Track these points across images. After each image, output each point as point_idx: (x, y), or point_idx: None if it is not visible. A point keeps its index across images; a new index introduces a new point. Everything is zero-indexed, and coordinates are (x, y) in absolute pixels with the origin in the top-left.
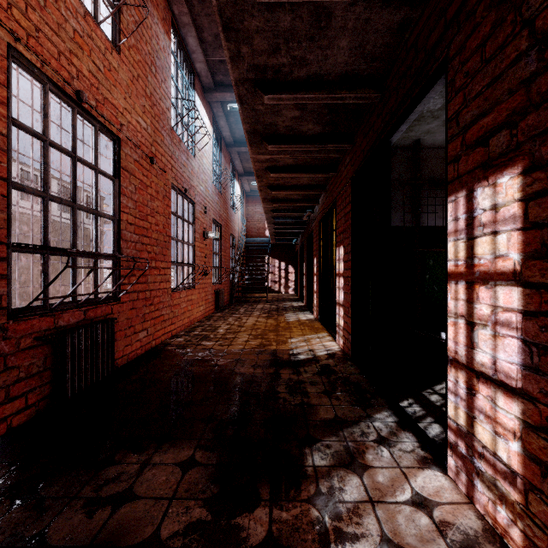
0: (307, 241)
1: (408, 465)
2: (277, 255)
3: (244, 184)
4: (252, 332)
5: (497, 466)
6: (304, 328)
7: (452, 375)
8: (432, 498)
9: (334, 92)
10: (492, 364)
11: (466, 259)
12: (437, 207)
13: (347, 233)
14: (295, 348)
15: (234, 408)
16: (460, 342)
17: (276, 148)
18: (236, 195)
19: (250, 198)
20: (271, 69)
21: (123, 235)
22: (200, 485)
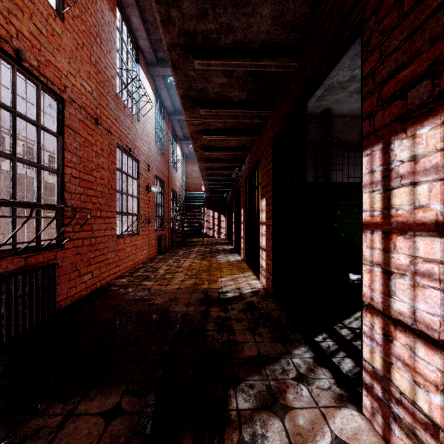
0: (236, 195)
1: (326, 404)
2: (212, 206)
3: (184, 147)
4: (188, 272)
5: (417, 415)
6: (232, 268)
7: (368, 320)
8: (351, 442)
9: (257, 60)
10: (411, 313)
11: (382, 209)
12: (344, 166)
13: (268, 187)
14: (224, 286)
15: (165, 347)
16: (376, 289)
17: (208, 112)
18: (177, 156)
19: (189, 159)
20: (200, 35)
21: (67, 187)
22: (122, 438)
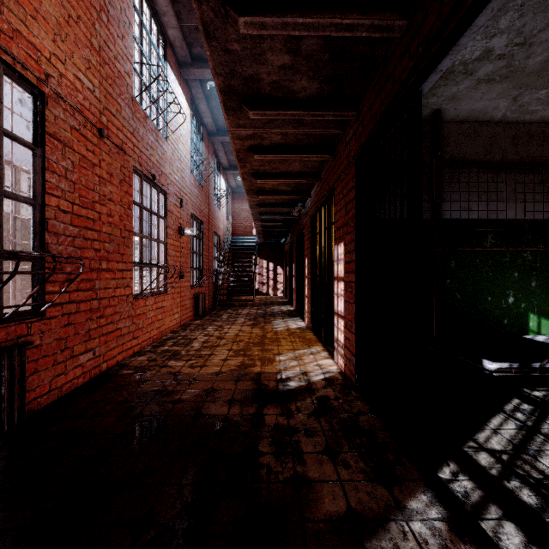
0: (297, 240)
1: None
2: (265, 255)
3: (230, 179)
4: (233, 346)
5: None
6: (294, 340)
7: None
8: None
9: (341, 16)
10: None
11: None
12: (460, 195)
13: (349, 227)
14: (284, 369)
15: (188, 491)
16: None
17: (260, 116)
18: (221, 190)
19: (236, 194)
20: None
21: (51, 225)
22: None
